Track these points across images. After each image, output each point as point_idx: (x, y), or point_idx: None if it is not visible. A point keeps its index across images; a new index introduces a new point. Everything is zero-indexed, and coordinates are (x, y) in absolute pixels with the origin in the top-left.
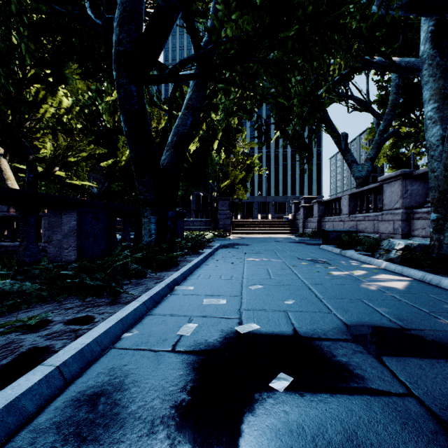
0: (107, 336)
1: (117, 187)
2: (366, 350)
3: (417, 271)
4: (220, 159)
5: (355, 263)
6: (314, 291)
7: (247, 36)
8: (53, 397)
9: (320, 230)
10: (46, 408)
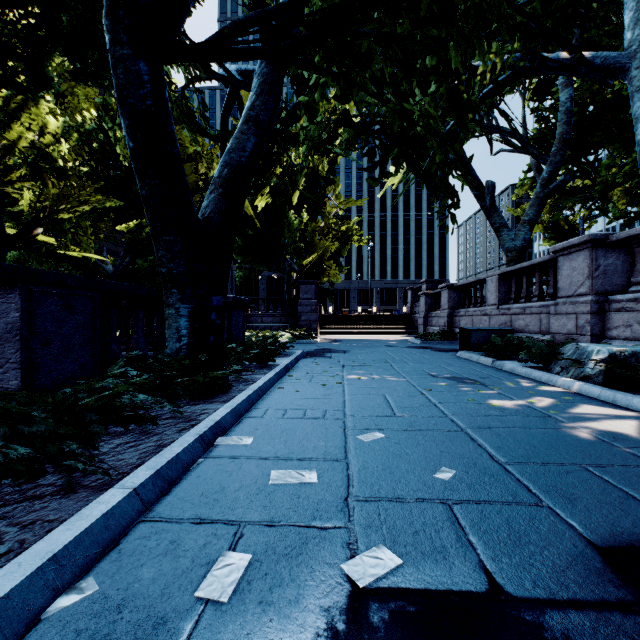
0: None
1: (144, 263)
2: None
3: None
4: (302, 223)
5: (525, 383)
6: (483, 445)
7: None
8: None
9: (453, 329)
10: None
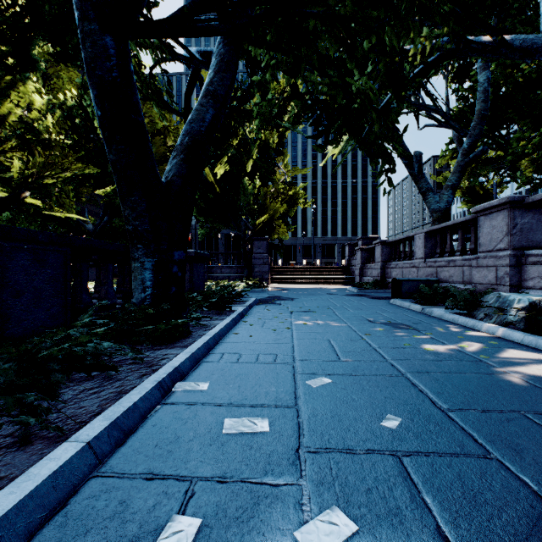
0: None
1: (119, 222)
2: None
3: None
4: (255, 188)
5: (453, 328)
6: (424, 390)
7: None
8: None
9: (385, 279)
10: None
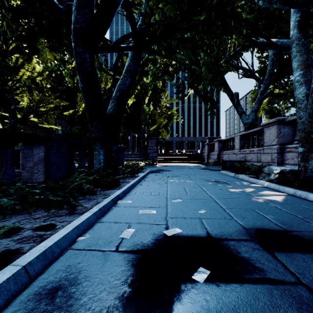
0: (65, 240)
1: (76, 129)
2: (262, 247)
3: (290, 188)
4: (149, 111)
5: (245, 183)
6: (219, 203)
7: (170, 20)
8: (19, 291)
9: (220, 160)
10: (12, 302)
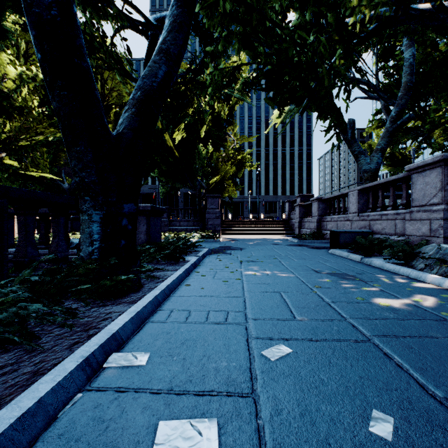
0: None
1: None
2: None
3: None
4: (209, 153)
5: (398, 279)
6: (403, 365)
7: None
8: None
9: (321, 231)
10: None
